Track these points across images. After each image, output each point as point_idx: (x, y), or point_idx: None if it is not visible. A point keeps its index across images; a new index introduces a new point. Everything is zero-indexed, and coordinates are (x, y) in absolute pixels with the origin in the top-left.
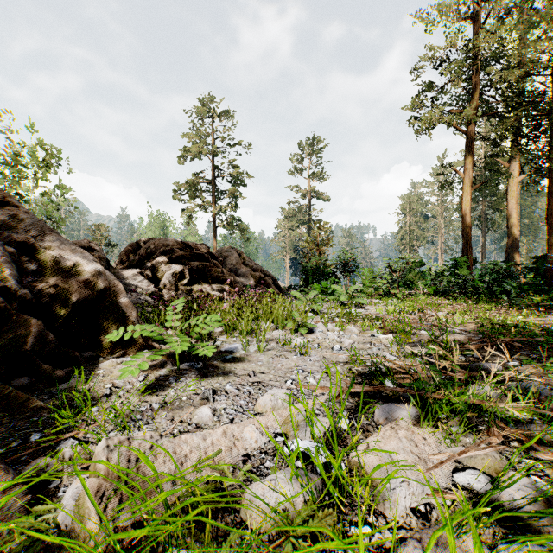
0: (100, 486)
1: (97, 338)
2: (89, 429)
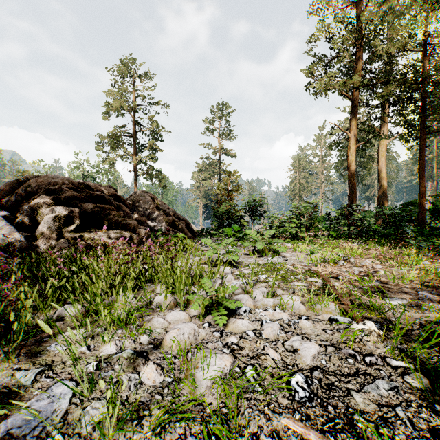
0: None
1: None
2: None
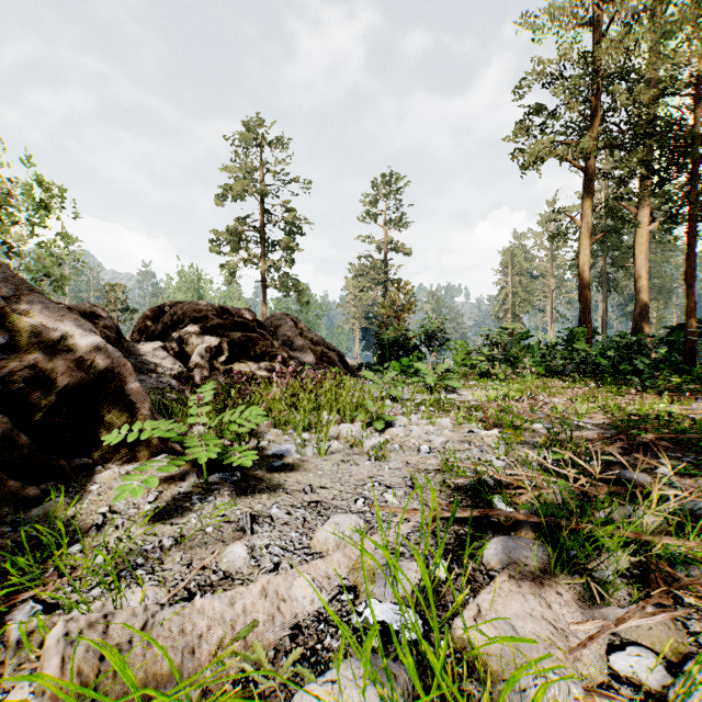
0: None
1: (95, 438)
2: (63, 583)
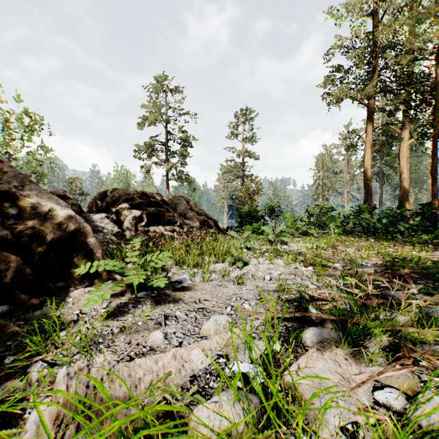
0: (59, 413)
1: (68, 271)
2: (57, 352)
